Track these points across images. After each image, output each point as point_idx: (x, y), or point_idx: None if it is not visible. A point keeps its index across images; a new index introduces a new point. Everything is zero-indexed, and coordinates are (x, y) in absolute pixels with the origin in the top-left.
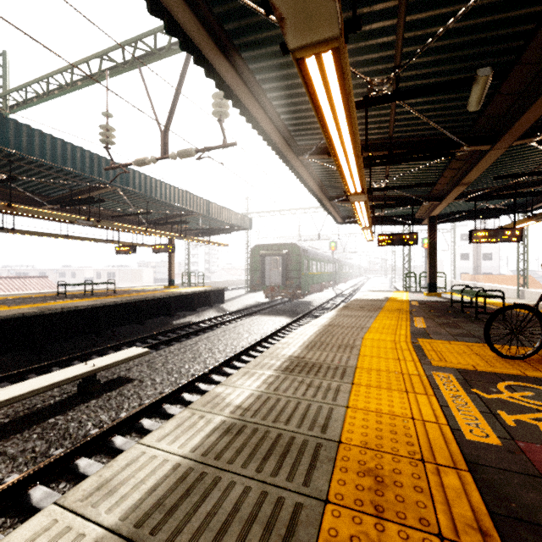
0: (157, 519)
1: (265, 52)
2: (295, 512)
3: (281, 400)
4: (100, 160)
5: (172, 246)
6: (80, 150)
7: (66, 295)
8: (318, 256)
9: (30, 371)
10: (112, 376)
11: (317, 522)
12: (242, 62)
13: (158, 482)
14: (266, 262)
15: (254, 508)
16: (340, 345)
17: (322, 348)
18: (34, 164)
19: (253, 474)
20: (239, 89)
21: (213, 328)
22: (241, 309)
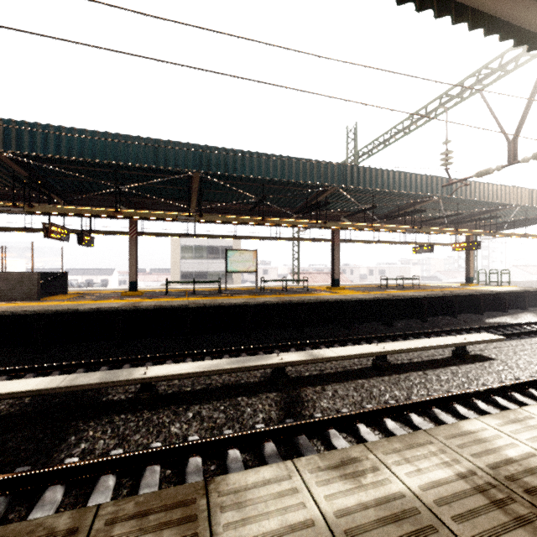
0: None
1: None
2: None
3: None
4: (431, 179)
5: (477, 244)
6: (420, 176)
7: (384, 287)
8: None
9: (396, 336)
10: (469, 352)
11: None
12: None
13: None
14: None
15: None
16: None
17: None
18: (383, 194)
19: None
20: None
21: None
22: None
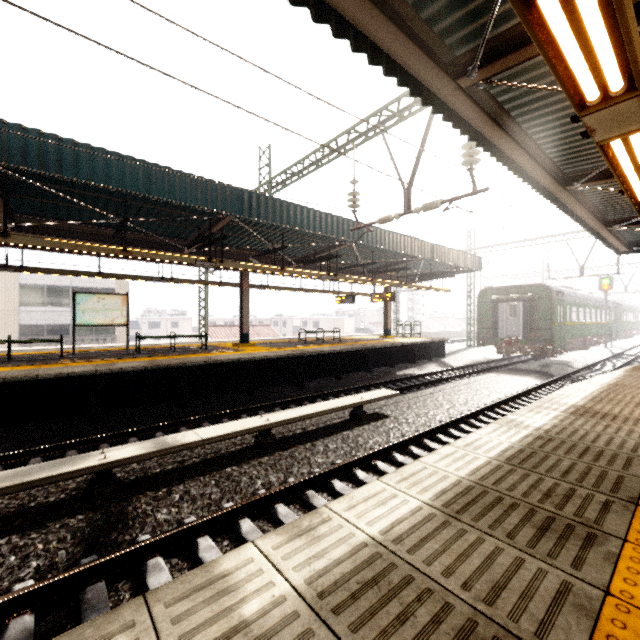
0: (518, 461)
1: (538, 105)
2: (620, 478)
3: (579, 431)
4: (343, 222)
5: (391, 295)
6: (330, 216)
7: (303, 342)
8: (580, 299)
9: (303, 399)
10: (368, 411)
11: (639, 484)
12: (511, 120)
13: (504, 449)
14: (499, 309)
15: (585, 470)
16: (639, 403)
17: (612, 403)
18: (295, 233)
19: (575, 459)
20: (505, 145)
21: (442, 382)
22: (469, 365)
